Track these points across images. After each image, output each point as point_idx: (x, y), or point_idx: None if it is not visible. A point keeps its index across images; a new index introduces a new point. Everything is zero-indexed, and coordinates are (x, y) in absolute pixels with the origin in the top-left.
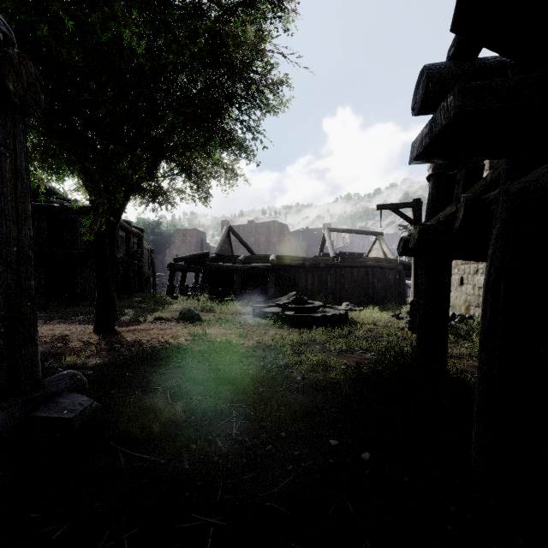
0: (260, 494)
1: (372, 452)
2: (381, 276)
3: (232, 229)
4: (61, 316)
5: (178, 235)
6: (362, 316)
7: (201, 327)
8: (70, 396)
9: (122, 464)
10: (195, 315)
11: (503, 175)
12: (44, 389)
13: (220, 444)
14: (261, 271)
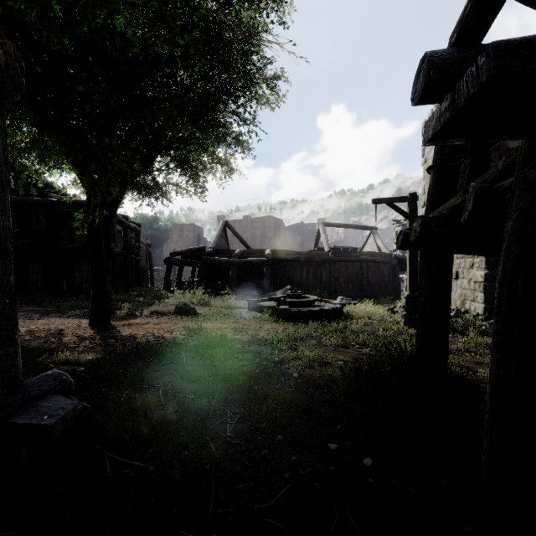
0: (255, 507)
1: (373, 457)
2: (375, 271)
3: (228, 223)
4: (57, 310)
5: (175, 229)
6: (357, 310)
7: (197, 321)
8: (53, 399)
9: (108, 472)
10: (191, 309)
11: (519, 162)
12: (25, 391)
13: (213, 448)
14: (257, 265)
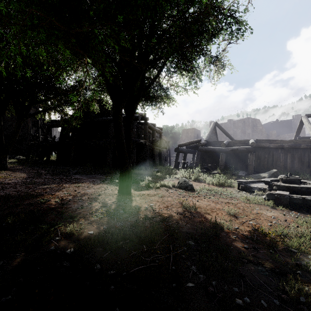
0: None
1: None
2: None
3: (217, 123)
4: (110, 179)
5: (183, 132)
6: None
7: (192, 198)
8: None
9: None
10: (189, 185)
11: None
12: None
13: None
14: (242, 152)
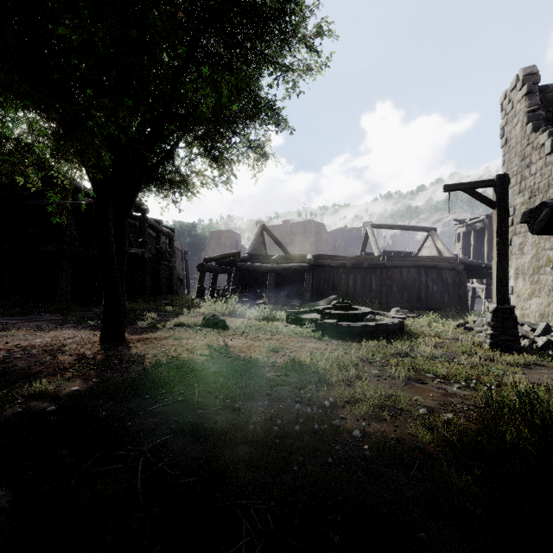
0: None
1: None
2: (436, 278)
3: (266, 227)
4: (75, 320)
5: (213, 236)
6: (418, 325)
7: (225, 337)
8: None
9: None
10: (220, 321)
11: None
12: None
13: None
14: (297, 272)
